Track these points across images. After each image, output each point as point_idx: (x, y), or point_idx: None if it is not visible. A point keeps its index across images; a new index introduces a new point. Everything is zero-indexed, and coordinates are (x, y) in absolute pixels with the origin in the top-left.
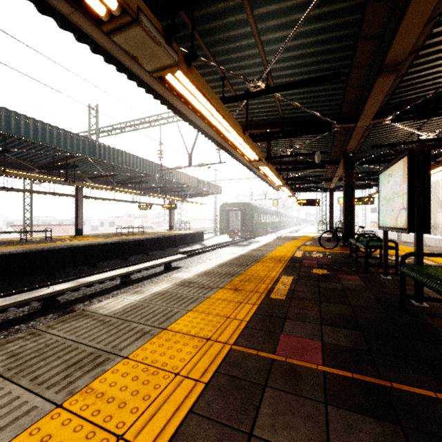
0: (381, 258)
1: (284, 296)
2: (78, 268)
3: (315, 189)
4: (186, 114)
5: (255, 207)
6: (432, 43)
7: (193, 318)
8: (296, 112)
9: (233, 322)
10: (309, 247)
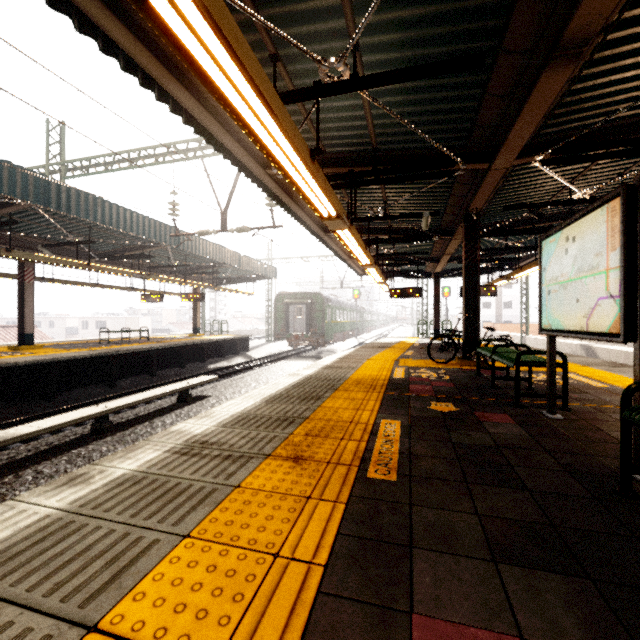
0: (531, 380)
1: (394, 472)
2: (17, 404)
3: (414, 274)
4: (210, 129)
5: (327, 299)
6: (630, 19)
7: (186, 567)
8: (398, 141)
9: (288, 575)
10: (411, 361)
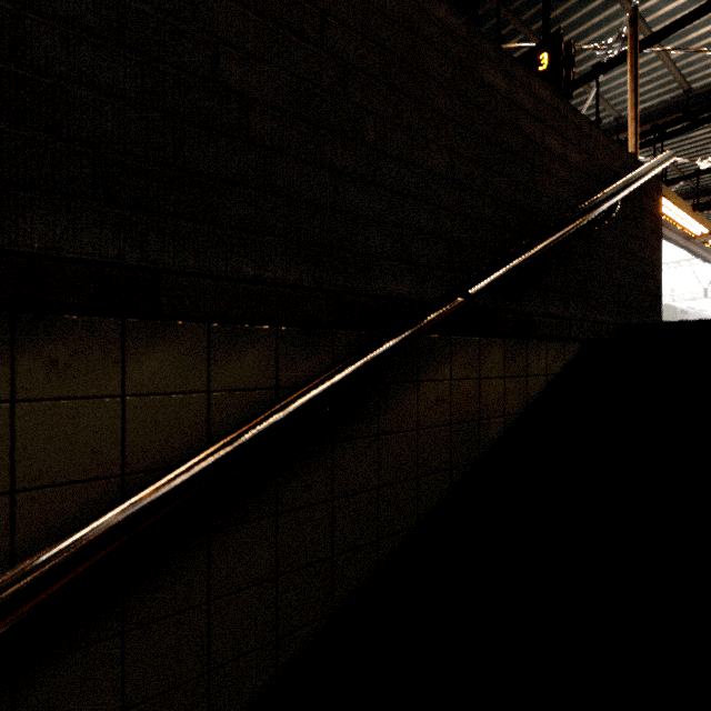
0: None
1: None
2: None
3: None
4: None
5: (681, 312)
6: None
7: None
8: None
9: None
10: None
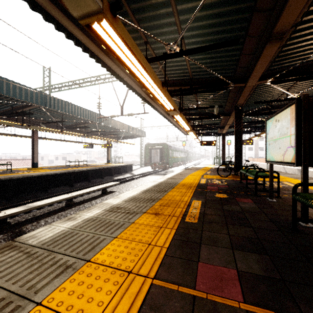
0: (264, 184)
1: (196, 219)
2: (32, 193)
3: (212, 134)
4: (117, 73)
5: (170, 146)
6: (307, 20)
7: (117, 246)
8: (202, 74)
9: (154, 250)
10: (209, 176)
